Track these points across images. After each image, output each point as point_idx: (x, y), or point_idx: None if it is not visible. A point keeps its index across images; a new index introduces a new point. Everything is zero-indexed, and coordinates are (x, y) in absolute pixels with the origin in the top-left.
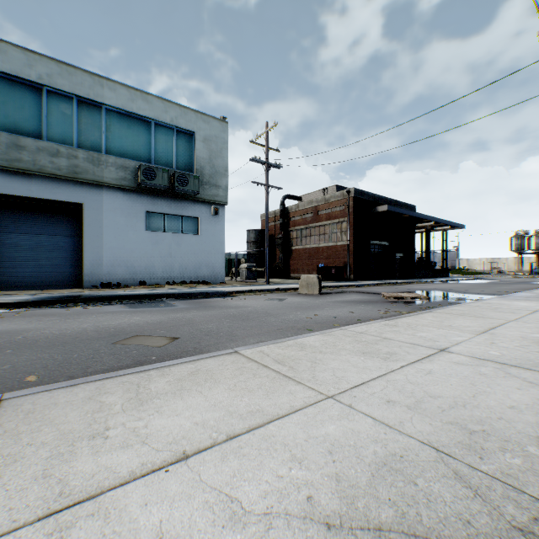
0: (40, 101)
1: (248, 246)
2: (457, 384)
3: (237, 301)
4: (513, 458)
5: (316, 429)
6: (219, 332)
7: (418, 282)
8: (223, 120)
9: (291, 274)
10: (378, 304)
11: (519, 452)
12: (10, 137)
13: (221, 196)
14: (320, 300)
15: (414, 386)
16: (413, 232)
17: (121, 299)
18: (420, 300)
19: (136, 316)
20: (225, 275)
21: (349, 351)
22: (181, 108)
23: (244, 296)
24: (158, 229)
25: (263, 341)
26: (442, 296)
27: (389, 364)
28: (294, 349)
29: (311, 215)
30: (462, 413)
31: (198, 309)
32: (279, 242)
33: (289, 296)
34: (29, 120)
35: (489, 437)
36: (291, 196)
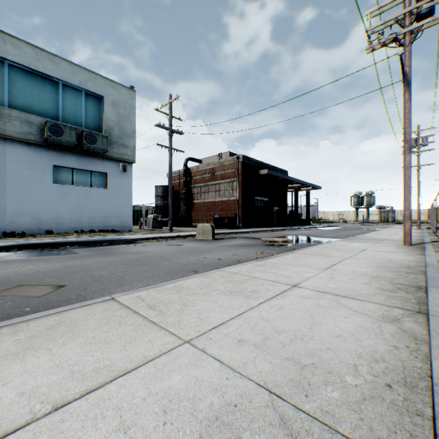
0: None
1: (156, 199)
2: (301, 317)
3: (139, 247)
4: (333, 391)
5: (159, 383)
6: (110, 277)
7: (289, 229)
8: (131, 88)
9: (193, 223)
10: (257, 247)
11: (339, 384)
12: None
13: (129, 155)
14: (212, 244)
15: (266, 323)
16: (286, 190)
17: (21, 248)
18: (288, 243)
19: (30, 264)
20: (136, 224)
21: (219, 291)
22: (90, 73)
23: (148, 242)
24: (67, 182)
25: (150, 284)
26: (304, 239)
27: (250, 301)
28: (171, 292)
29: (209, 175)
30: (300, 346)
31: (99, 256)
32: (182, 197)
33: (187, 241)
34: None
35: (317, 370)
36: (193, 159)
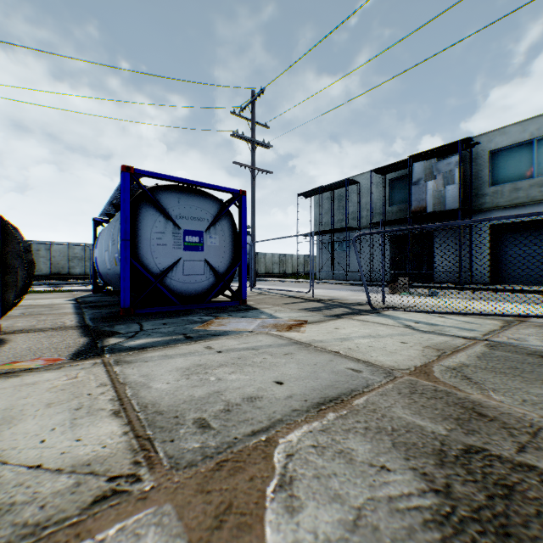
0: (529, 151)
1: None
2: None
3: None
4: None
5: (524, 310)
6: None
7: None
8: None
9: None
10: None
11: None
12: (509, 185)
13: None
14: None
15: None
16: None
17: None
18: None
19: None
20: None
21: None
22: None
23: None
24: None
25: None
26: None
27: None
28: None
29: None
30: None
31: None
32: None
33: None
34: (521, 168)
35: None
36: None
